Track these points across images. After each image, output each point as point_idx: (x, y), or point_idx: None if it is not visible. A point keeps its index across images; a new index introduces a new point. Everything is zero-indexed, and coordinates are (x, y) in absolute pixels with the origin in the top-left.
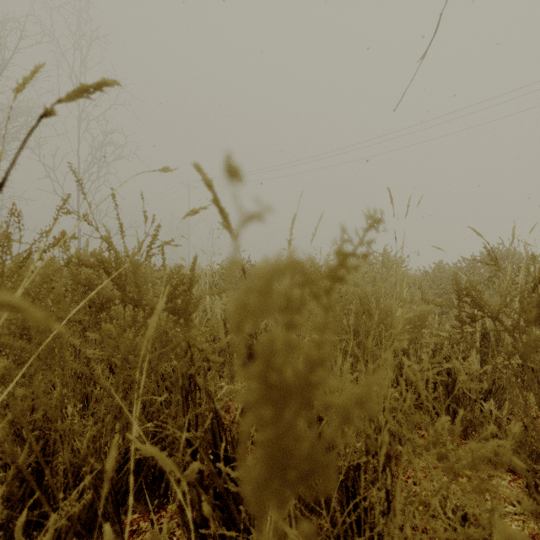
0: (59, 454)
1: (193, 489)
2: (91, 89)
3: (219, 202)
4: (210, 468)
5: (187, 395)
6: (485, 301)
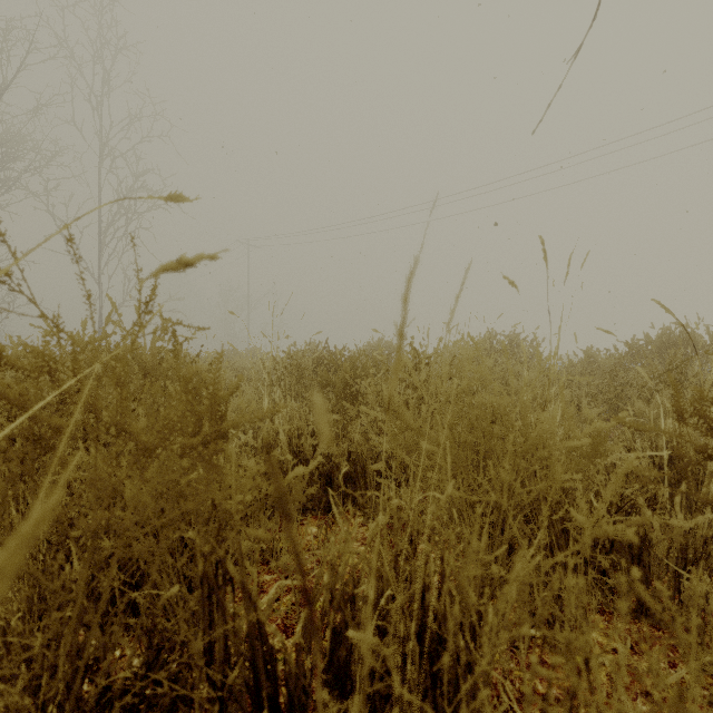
0: None
1: None
2: None
3: None
4: None
5: (211, 591)
6: None
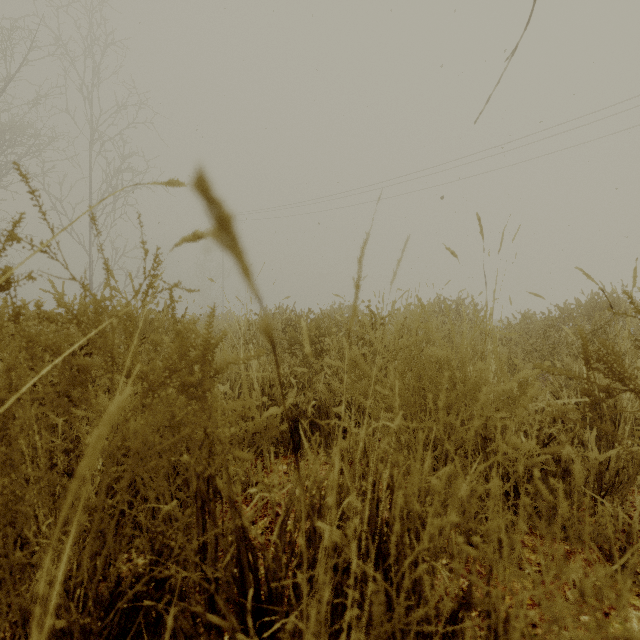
0: (17, 592)
1: None
2: None
3: (208, 187)
4: (232, 624)
5: (203, 504)
6: (625, 370)
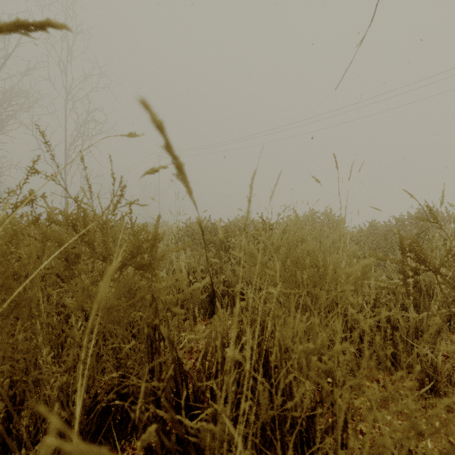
0: (32, 399)
1: (156, 435)
2: (31, 26)
3: (173, 149)
4: (172, 416)
5: (152, 343)
6: (427, 256)
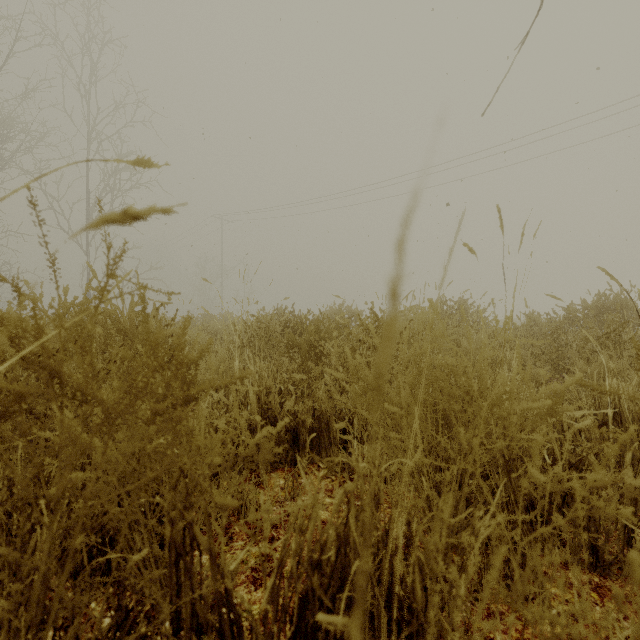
0: None
1: None
2: None
3: None
4: None
5: (178, 557)
6: None
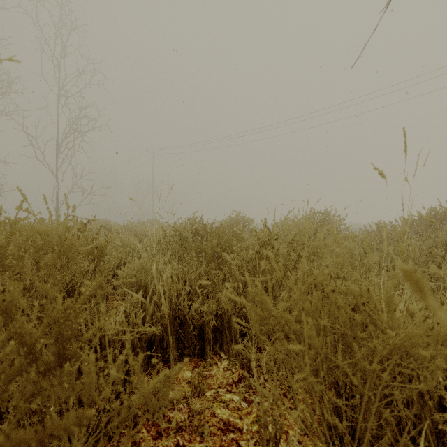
0: None
1: None
2: None
3: None
4: None
5: None
6: None
